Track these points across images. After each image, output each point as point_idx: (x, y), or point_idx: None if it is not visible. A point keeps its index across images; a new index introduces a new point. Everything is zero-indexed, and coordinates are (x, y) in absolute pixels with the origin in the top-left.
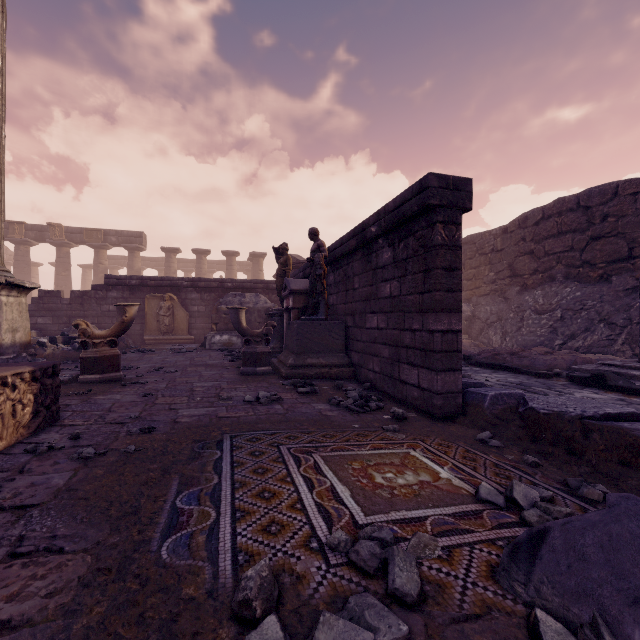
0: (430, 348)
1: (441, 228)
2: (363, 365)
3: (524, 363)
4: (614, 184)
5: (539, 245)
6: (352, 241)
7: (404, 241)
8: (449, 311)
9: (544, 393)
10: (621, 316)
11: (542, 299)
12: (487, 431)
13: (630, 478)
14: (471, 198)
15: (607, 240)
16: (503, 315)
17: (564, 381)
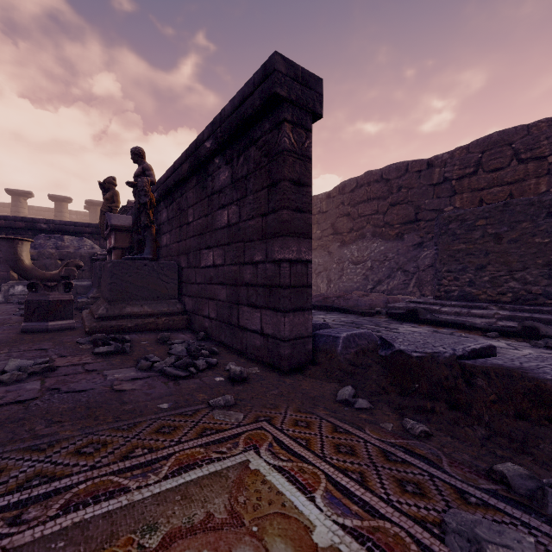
0: (276, 283)
1: (289, 129)
2: (198, 311)
3: (350, 304)
4: (406, 163)
5: (354, 208)
6: (185, 164)
7: (244, 154)
8: (298, 236)
9: (376, 330)
10: (412, 265)
11: (357, 252)
12: (349, 386)
13: (541, 440)
14: (322, 102)
15: (401, 206)
16: (328, 266)
17: (385, 318)
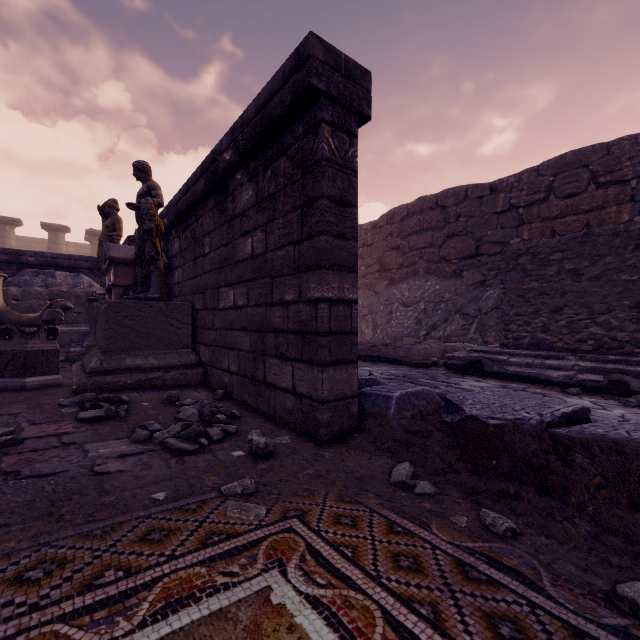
0: (311, 329)
1: (329, 133)
2: (215, 364)
3: (400, 353)
4: (465, 187)
5: (405, 241)
6: (200, 182)
7: (272, 166)
8: (340, 269)
9: (434, 385)
10: (472, 307)
11: (408, 292)
12: (406, 462)
13: None
14: (370, 101)
15: (460, 238)
16: (374, 308)
17: (443, 370)
